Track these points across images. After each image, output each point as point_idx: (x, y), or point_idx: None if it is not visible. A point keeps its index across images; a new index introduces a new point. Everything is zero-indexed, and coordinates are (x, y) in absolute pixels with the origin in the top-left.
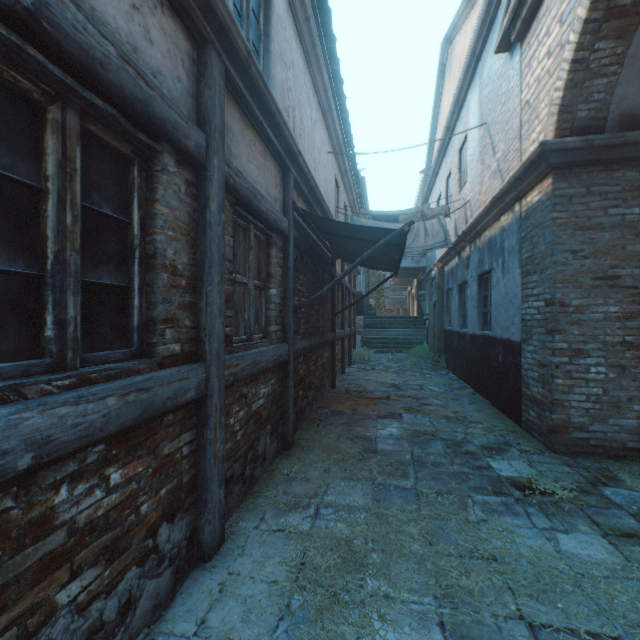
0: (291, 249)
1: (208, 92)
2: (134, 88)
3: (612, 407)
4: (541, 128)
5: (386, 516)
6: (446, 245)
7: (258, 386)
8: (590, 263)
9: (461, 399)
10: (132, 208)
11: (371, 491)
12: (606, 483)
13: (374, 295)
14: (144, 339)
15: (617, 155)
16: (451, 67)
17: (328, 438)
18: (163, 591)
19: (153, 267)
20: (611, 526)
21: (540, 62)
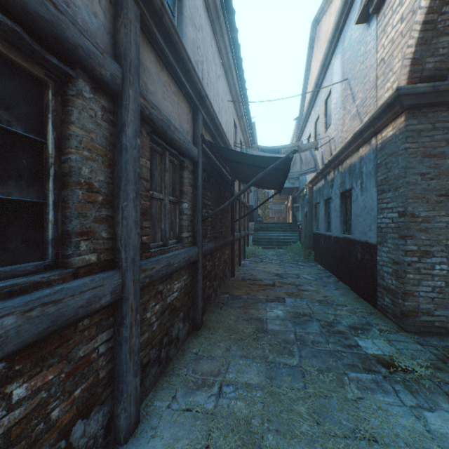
0: (200, 172)
1: (124, 30)
2: (39, 6)
3: None
4: (395, 78)
5: (278, 394)
6: (316, 170)
7: (172, 282)
8: (435, 183)
9: (328, 286)
10: (46, 129)
11: (264, 369)
12: None
13: (261, 207)
14: (59, 251)
15: None
16: (319, 40)
17: (229, 319)
18: None
19: (68, 184)
20: None
21: (394, 27)
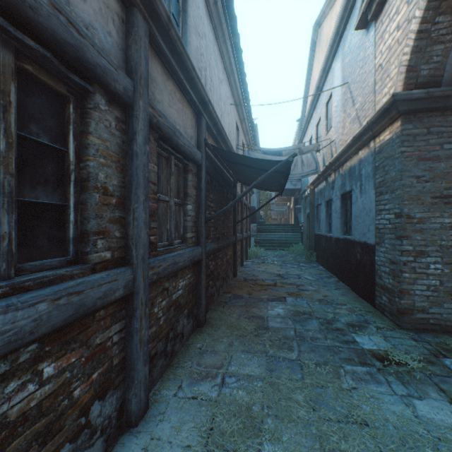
0: (203, 175)
1: (135, 46)
2: (65, 34)
3: (446, 295)
4: (392, 84)
5: (277, 384)
6: (317, 172)
7: (177, 280)
8: (430, 185)
9: (329, 286)
10: (68, 139)
11: (265, 362)
12: (445, 355)
13: (263, 208)
14: (79, 248)
15: (451, 104)
16: (320, 43)
17: (231, 317)
18: None
19: (86, 188)
20: None
21: (391, 34)
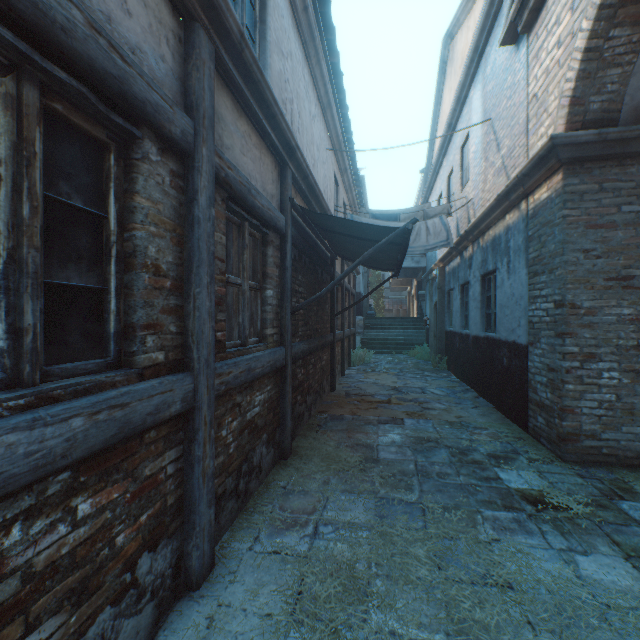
0: (289, 248)
1: (196, 74)
2: (106, 61)
3: (626, 414)
4: (550, 122)
5: (390, 535)
6: (448, 244)
7: (253, 393)
8: (603, 263)
9: (464, 403)
10: (108, 200)
11: (373, 506)
12: (622, 496)
13: (373, 295)
14: (122, 347)
15: (631, 149)
16: (452, 63)
17: (327, 446)
18: (143, 629)
19: (132, 267)
20: (633, 546)
21: (549, 53)
